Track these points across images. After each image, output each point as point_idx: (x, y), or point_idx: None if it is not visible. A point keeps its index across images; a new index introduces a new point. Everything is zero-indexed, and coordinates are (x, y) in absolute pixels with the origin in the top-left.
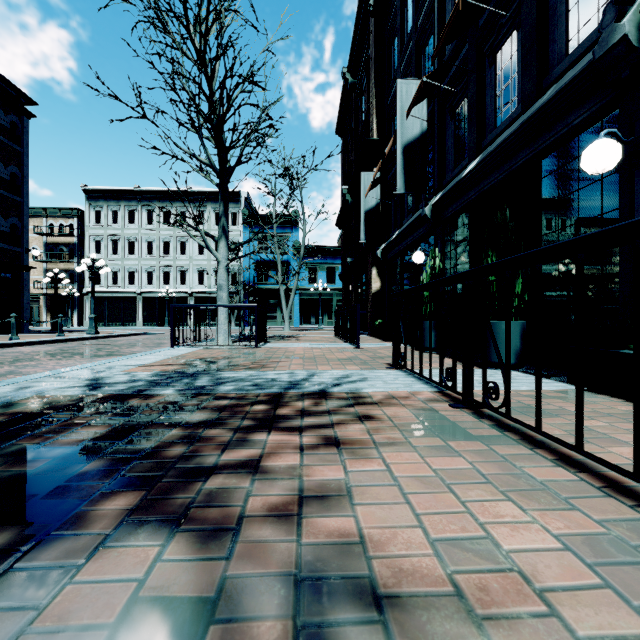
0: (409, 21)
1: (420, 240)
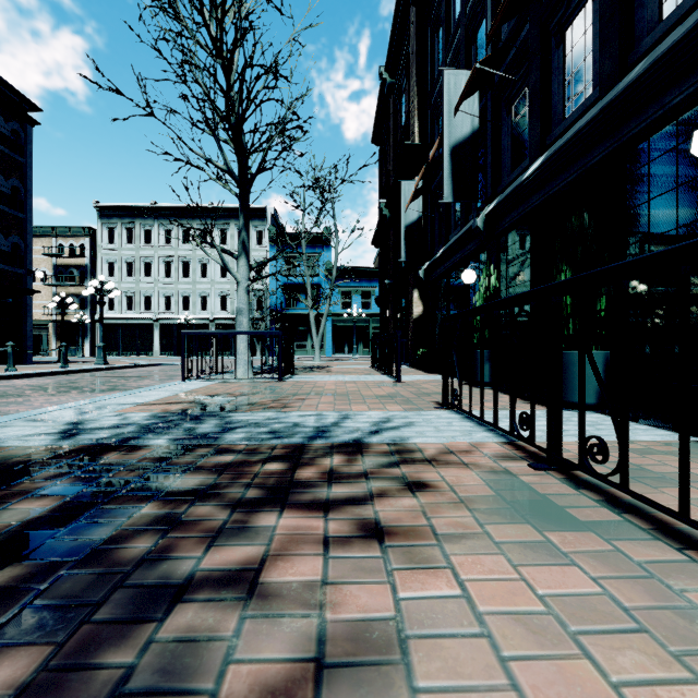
0: (456, 7)
1: (470, 257)
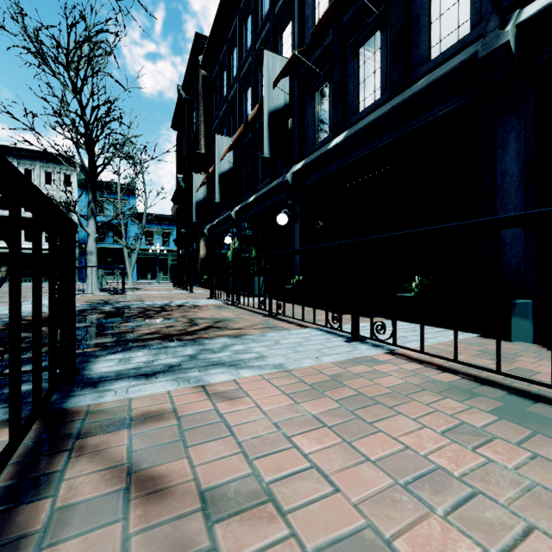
0: (225, 88)
1: (230, 228)
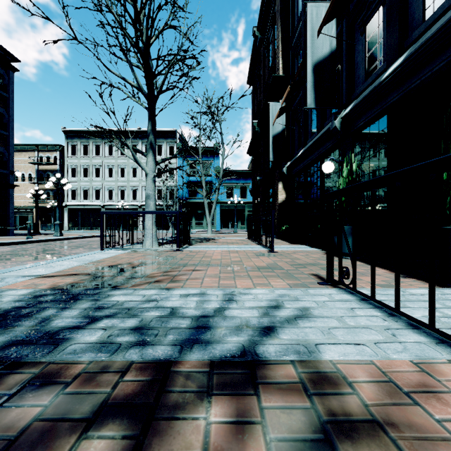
0: None
1: (325, 154)
